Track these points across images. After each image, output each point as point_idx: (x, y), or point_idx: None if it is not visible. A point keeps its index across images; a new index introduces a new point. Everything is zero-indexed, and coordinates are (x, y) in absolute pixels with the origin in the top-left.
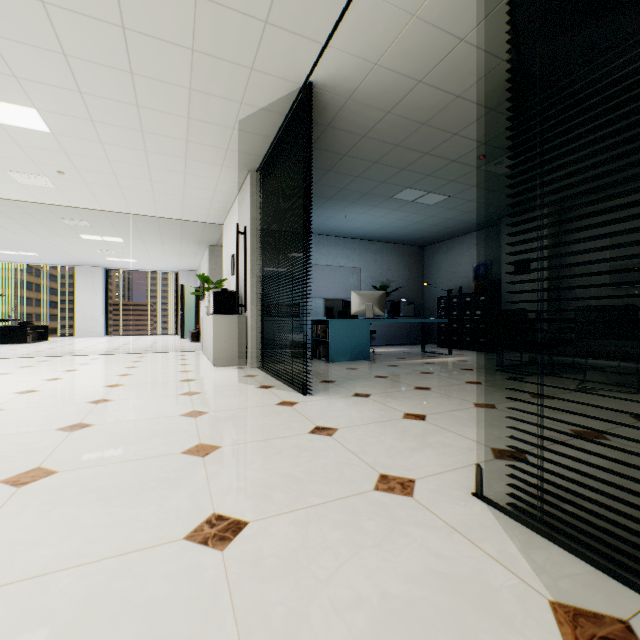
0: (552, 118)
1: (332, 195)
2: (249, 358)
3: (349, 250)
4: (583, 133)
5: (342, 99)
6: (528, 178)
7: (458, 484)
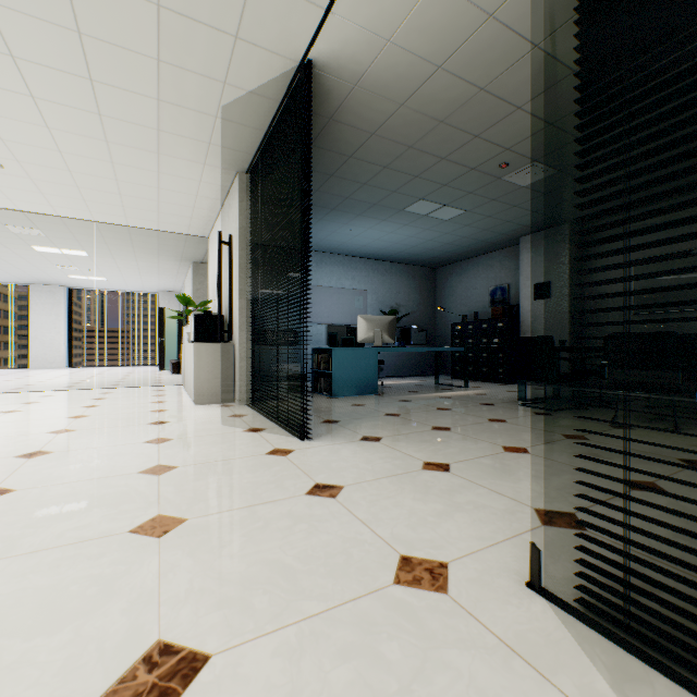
0: (644, 67)
1: (336, 205)
2: (237, 394)
3: (355, 270)
4: (696, 81)
5: (348, 85)
6: (608, 153)
7: (504, 568)
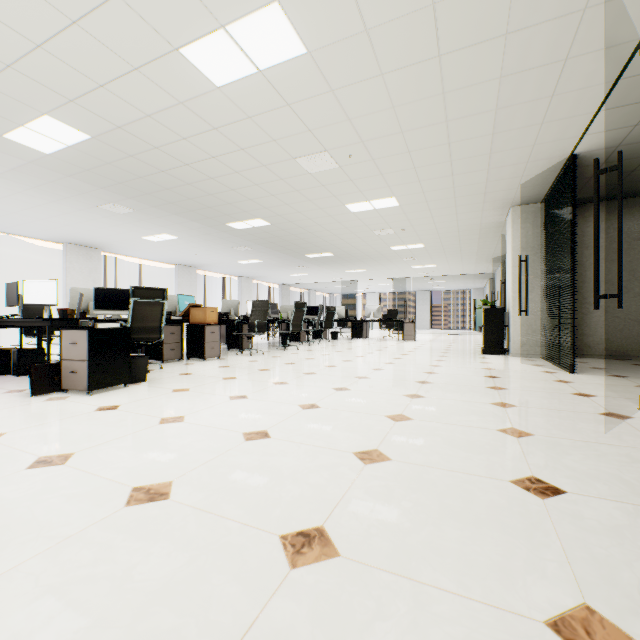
0: None
1: None
2: None
3: None
4: None
5: None
6: None
7: None
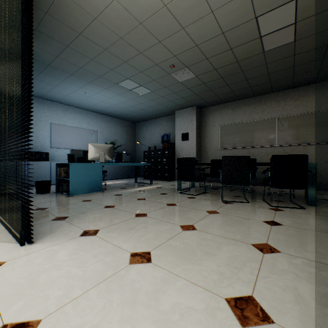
0: None
1: (73, 72)
2: None
3: (89, 118)
4: None
5: None
6: None
7: None
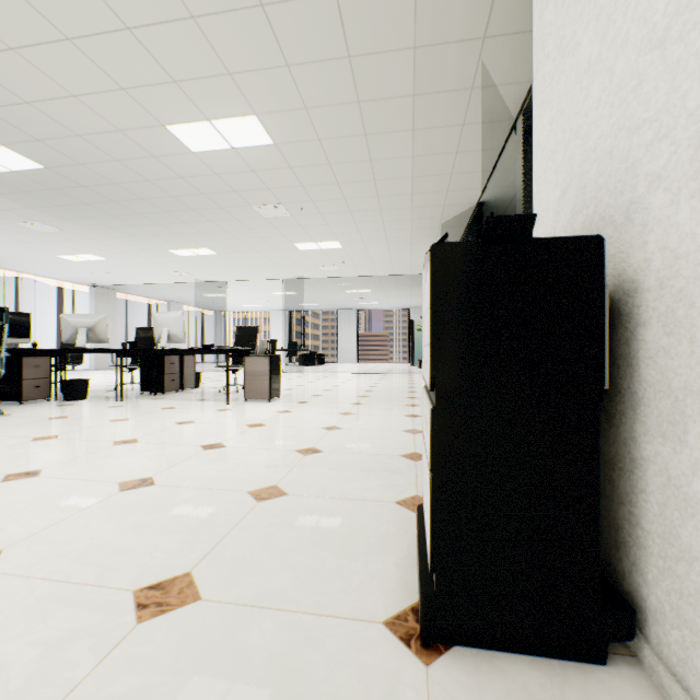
0: None
1: None
2: None
3: None
4: None
5: (507, 202)
6: None
7: None
